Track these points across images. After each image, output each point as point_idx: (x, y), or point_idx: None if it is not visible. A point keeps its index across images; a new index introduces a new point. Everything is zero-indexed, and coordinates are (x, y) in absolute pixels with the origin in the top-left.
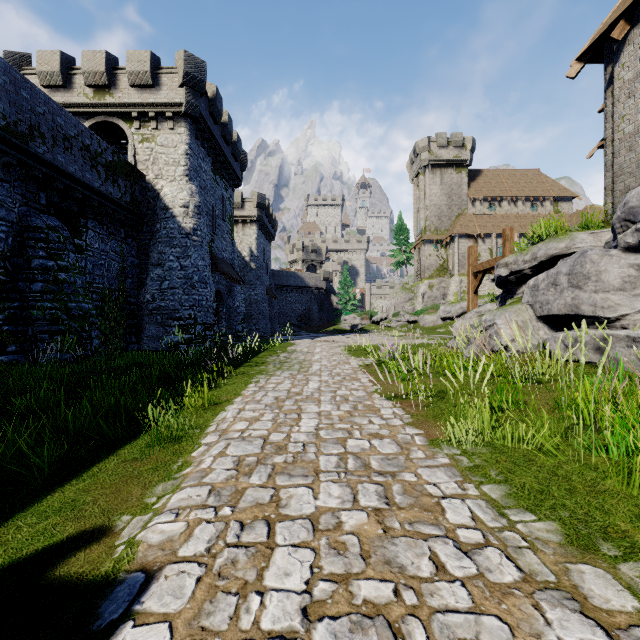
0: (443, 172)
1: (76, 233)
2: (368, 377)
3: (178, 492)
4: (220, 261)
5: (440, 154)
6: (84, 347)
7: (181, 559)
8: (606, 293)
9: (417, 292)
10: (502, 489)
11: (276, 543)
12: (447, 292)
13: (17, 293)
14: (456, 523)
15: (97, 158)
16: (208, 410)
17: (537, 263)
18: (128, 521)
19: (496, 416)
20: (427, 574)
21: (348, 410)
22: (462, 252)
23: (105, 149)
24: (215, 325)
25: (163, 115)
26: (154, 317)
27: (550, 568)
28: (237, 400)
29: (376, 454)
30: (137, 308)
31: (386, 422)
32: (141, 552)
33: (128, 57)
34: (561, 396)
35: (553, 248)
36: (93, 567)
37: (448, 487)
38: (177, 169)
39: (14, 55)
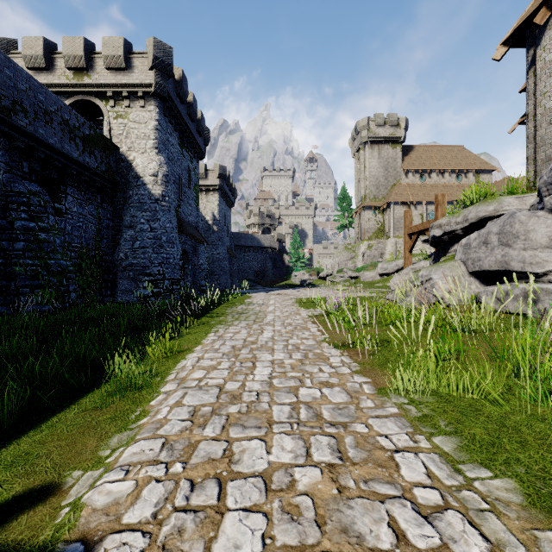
0: (380, 147)
1: (56, 198)
2: (317, 327)
3: (132, 445)
4: (186, 224)
5: (378, 132)
6: (62, 300)
7: (124, 527)
8: (534, 250)
9: (358, 252)
10: (453, 441)
11: (226, 507)
12: (384, 252)
13: (1, 251)
14: (412, 481)
15: (75, 131)
16: (170, 358)
17: (468, 224)
18: (78, 477)
19: (438, 365)
20: (387, 545)
21: (299, 358)
22: (397, 217)
23: (82, 124)
24: (181, 280)
25: (135, 94)
26: (127, 273)
27: (517, 537)
28: (197, 349)
29: (327, 403)
30: (112, 265)
31: (335, 370)
32: (84, 518)
33: (104, 43)
34: (499, 346)
35: (483, 211)
36: (33, 533)
37: (400, 439)
38: (147, 142)
39: (2, 40)
